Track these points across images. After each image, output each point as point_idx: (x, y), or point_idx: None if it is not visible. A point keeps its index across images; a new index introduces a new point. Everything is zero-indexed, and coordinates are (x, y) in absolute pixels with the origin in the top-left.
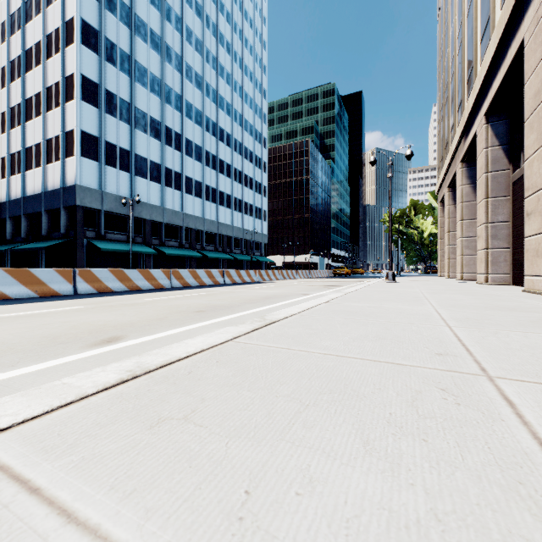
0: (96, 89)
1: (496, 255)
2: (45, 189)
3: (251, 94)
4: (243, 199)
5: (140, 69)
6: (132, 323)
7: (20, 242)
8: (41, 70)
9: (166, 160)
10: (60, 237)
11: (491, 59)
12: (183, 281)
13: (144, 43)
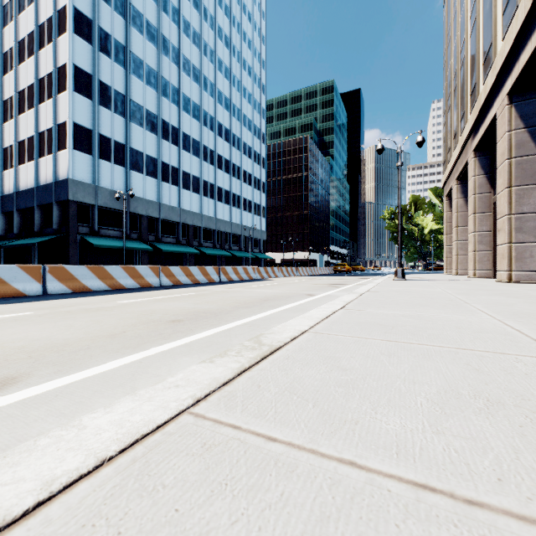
0: (89, 80)
1: (521, 250)
2: (37, 183)
3: (250, 89)
4: (242, 195)
5: (135, 60)
6: (66, 343)
7: (13, 238)
8: (34, 61)
9: (162, 154)
10: (52, 233)
11: (520, 28)
12: (174, 279)
13: (140, 34)
